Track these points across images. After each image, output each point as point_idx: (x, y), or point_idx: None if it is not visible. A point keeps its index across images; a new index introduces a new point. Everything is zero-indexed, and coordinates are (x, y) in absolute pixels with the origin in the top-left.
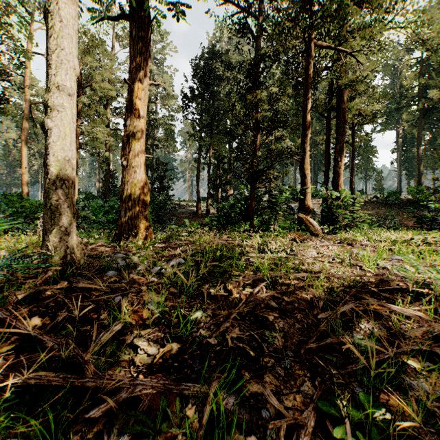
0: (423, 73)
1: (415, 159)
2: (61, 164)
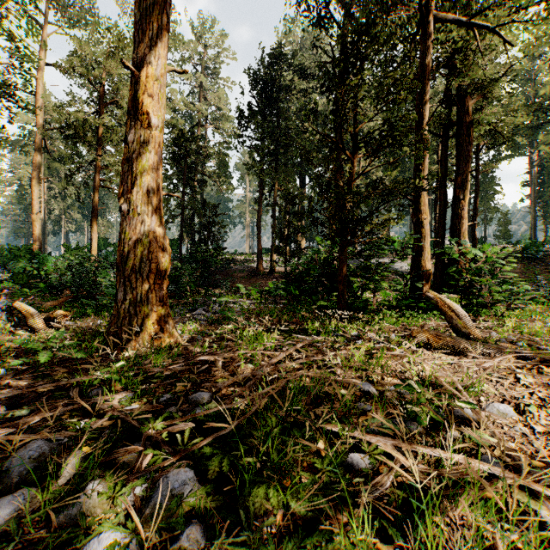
0: None
1: None
2: None
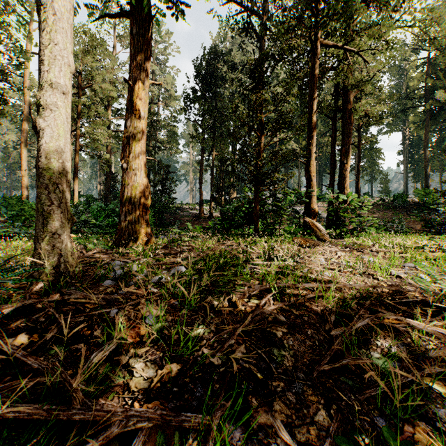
0: (430, 74)
1: (422, 161)
2: (54, 167)
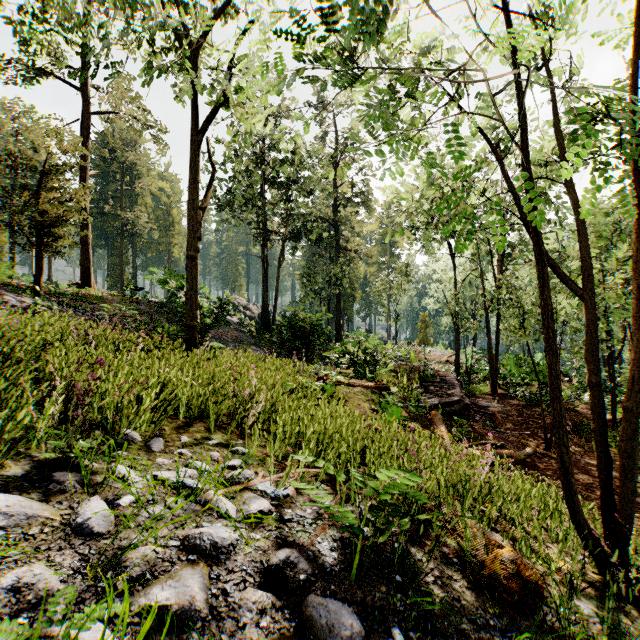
0: None
1: None
2: None
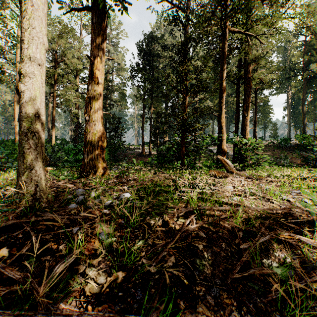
0: (306, 52)
1: (300, 115)
2: (32, 120)
